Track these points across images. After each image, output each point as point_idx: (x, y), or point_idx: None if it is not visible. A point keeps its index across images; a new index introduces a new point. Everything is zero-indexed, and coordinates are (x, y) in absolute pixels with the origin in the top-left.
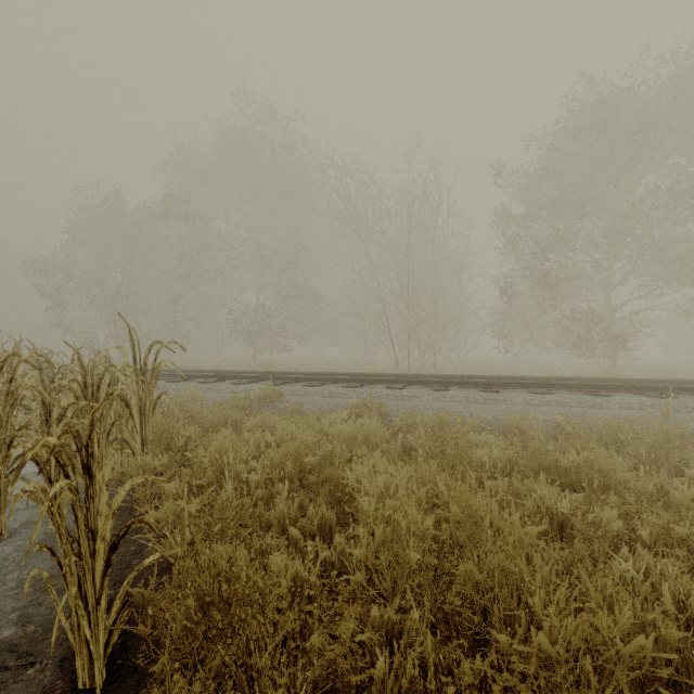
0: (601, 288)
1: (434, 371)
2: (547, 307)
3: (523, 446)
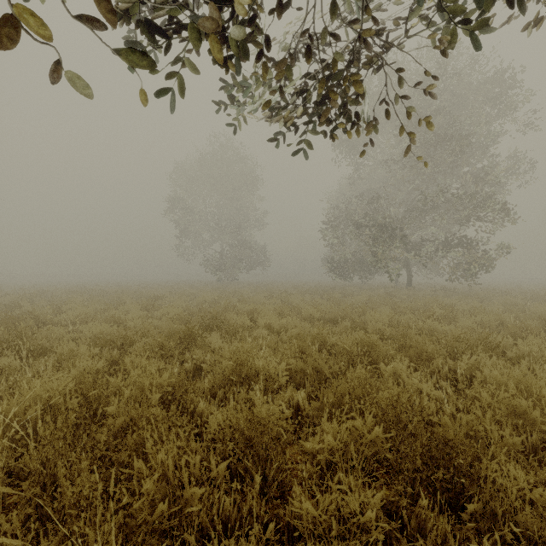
0: None
1: None
2: None
3: None
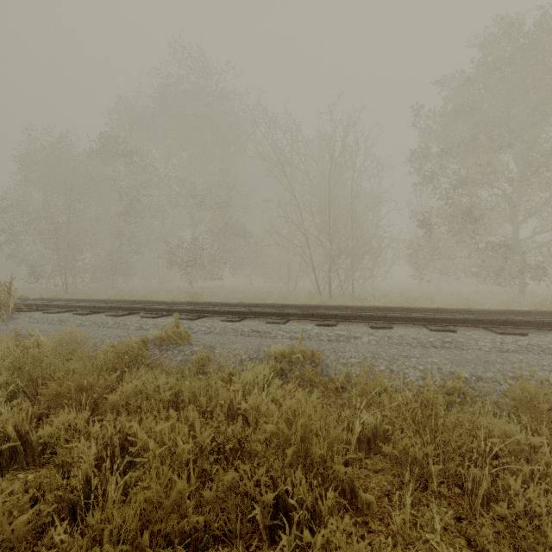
0: (508, 222)
1: (357, 300)
2: (457, 239)
3: (551, 436)
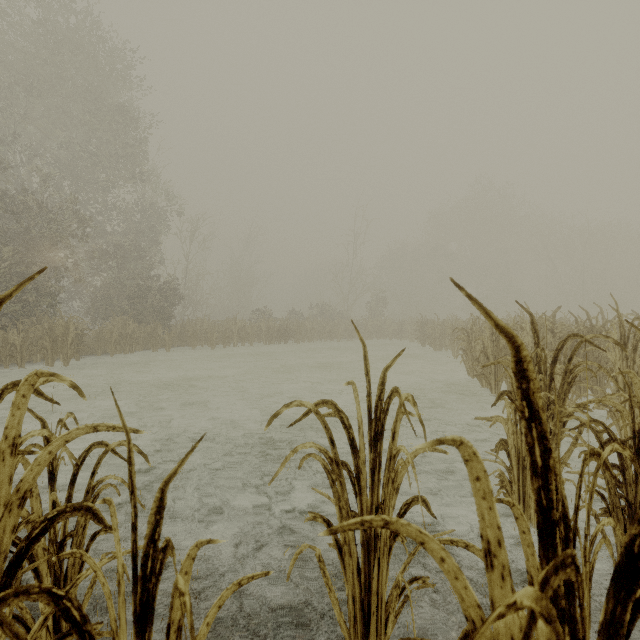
0: None
1: None
2: None
3: None
